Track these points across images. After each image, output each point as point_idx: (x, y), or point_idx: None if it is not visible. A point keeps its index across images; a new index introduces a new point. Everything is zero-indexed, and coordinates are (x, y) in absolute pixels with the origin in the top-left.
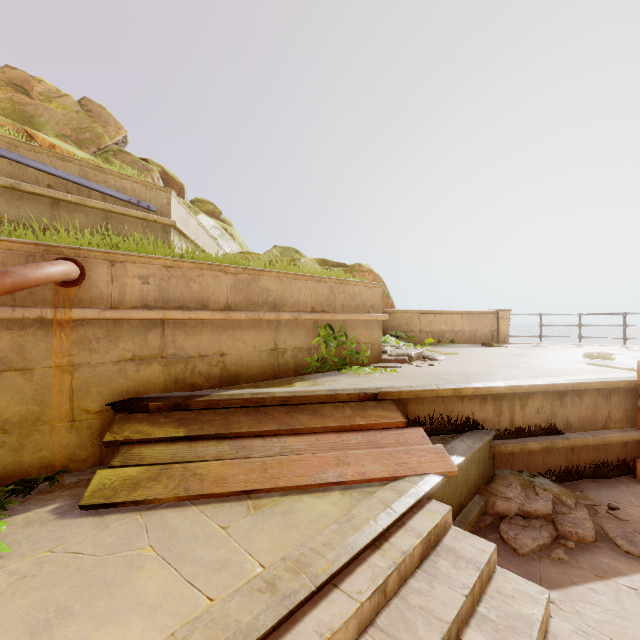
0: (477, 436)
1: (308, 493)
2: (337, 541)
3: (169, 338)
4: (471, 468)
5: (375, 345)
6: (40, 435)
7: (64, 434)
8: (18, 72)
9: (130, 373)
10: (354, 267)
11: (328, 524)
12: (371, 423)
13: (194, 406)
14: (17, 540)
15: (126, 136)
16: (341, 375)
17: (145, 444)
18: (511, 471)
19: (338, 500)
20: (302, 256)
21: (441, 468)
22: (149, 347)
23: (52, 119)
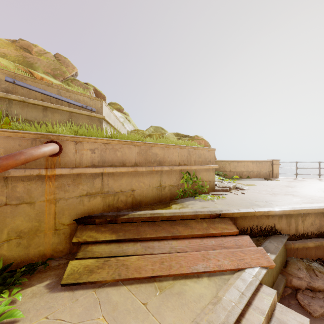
0: (278, 239)
1: (189, 278)
2: (216, 320)
3: (105, 182)
4: (277, 259)
5: (211, 182)
6: (38, 238)
7: (51, 237)
8: (25, 42)
9: (85, 202)
10: (194, 137)
11: (206, 304)
12: (219, 232)
13: (119, 221)
14: (27, 308)
15: (77, 72)
16: (195, 200)
17: (94, 244)
18: (297, 258)
19: (208, 284)
20: (165, 131)
21: (265, 263)
22: (95, 188)
23: (41, 64)
